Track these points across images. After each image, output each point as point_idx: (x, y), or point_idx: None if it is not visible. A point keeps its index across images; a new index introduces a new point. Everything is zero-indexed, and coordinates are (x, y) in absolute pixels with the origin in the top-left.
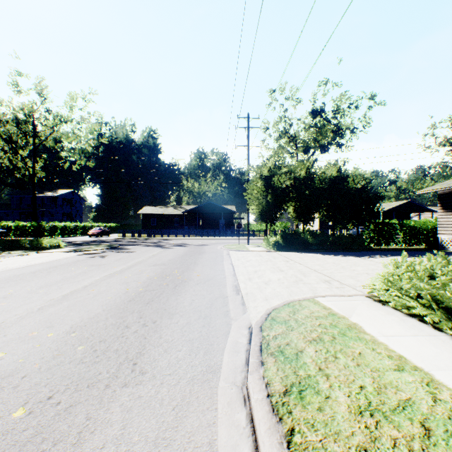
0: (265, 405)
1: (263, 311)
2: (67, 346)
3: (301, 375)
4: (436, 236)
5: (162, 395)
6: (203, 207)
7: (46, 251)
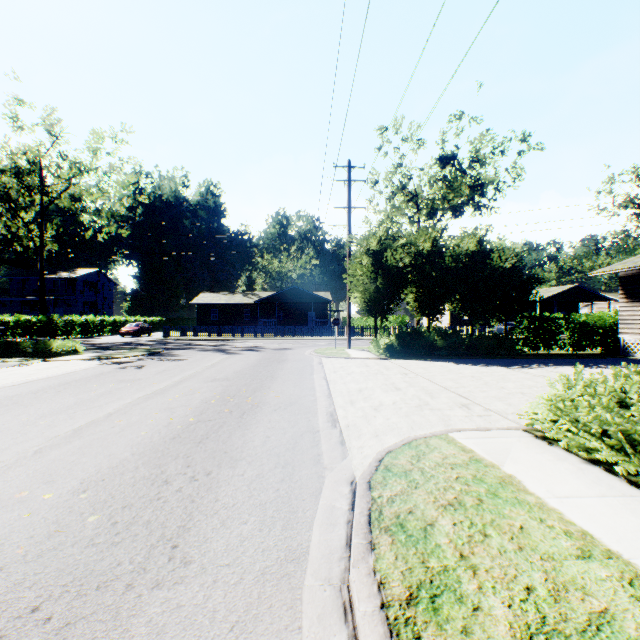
0: (377, 625)
1: (372, 455)
2: (72, 515)
3: (434, 567)
4: (616, 337)
5: (215, 602)
6: (284, 295)
7: (56, 358)
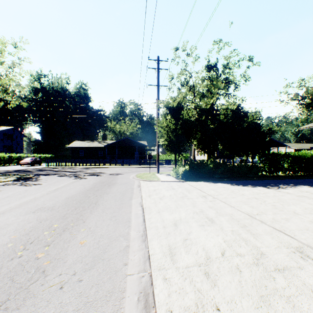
0: None
1: None
2: None
3: None
4: None
5: None
6: (121, 142)
7: None
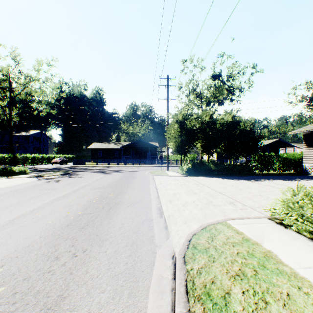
0: None
1: (184, 236)
2: None
3: None
4: (301, 165)
5: None
6: (135, 144)
7: (14, 176)
